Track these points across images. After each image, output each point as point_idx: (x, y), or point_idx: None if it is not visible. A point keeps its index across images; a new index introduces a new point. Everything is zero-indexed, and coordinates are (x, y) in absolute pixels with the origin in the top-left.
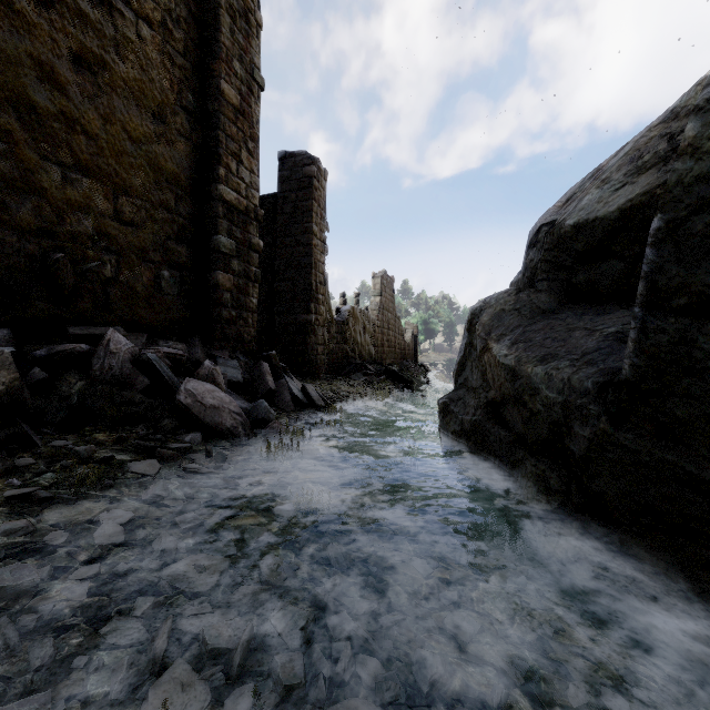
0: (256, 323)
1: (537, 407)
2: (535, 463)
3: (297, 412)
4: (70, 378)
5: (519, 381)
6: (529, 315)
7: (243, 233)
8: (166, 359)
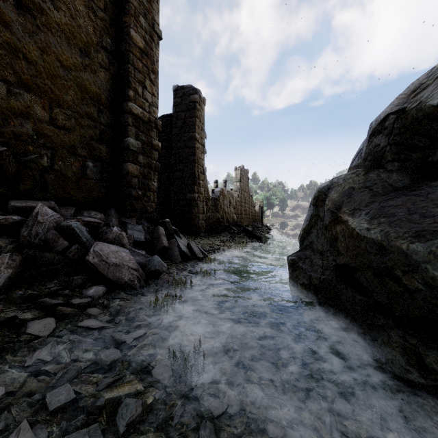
0: (159, 199)
1: (414, 285)
2: (402, 334)
3: (183, 262)
4: (2, 243)
5: (388, 255)
6: (382, 192)
7: (147, 137)
8: (85, 227)
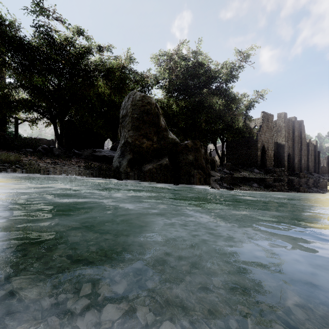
0: None
1: None
2: None
3: None
4: None
5: None
6: None
7: (316, 165)
8: None
